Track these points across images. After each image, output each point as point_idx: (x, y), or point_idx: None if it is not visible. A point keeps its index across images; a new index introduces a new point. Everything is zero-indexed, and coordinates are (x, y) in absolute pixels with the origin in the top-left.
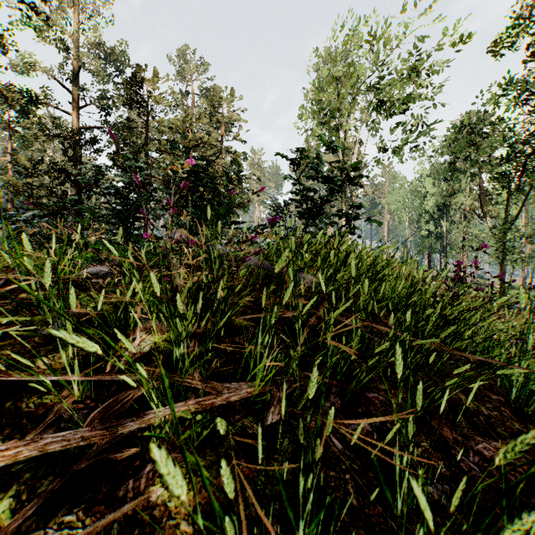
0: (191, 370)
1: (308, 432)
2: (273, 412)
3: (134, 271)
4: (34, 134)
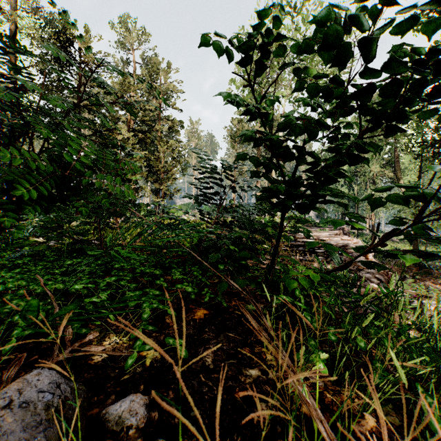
0: None
1: None
2: None
3: None
4: None
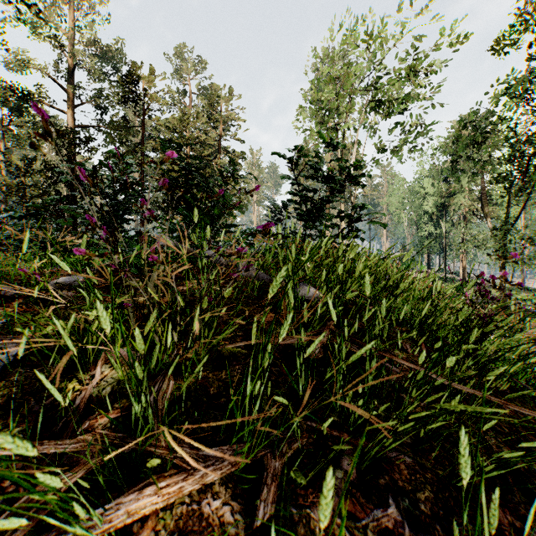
0: (151, 442)
1: (315, 529)
2: (266, 499)
3: (95, 289)
4: (28, 132)
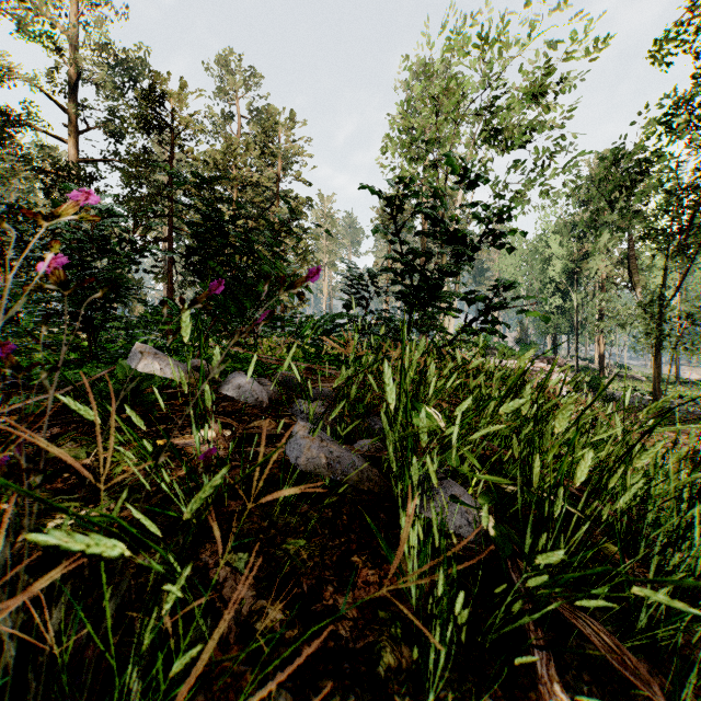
0: None
1: None
2: None
3: None
4: (12, 168)
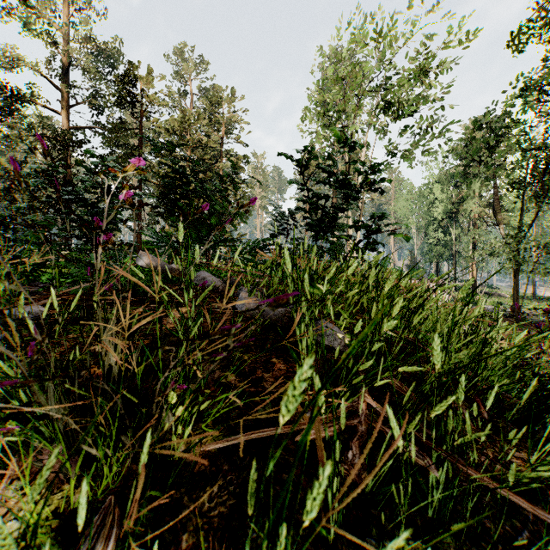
0: None
1: None
2: None
3: None
4: (20, 134)
